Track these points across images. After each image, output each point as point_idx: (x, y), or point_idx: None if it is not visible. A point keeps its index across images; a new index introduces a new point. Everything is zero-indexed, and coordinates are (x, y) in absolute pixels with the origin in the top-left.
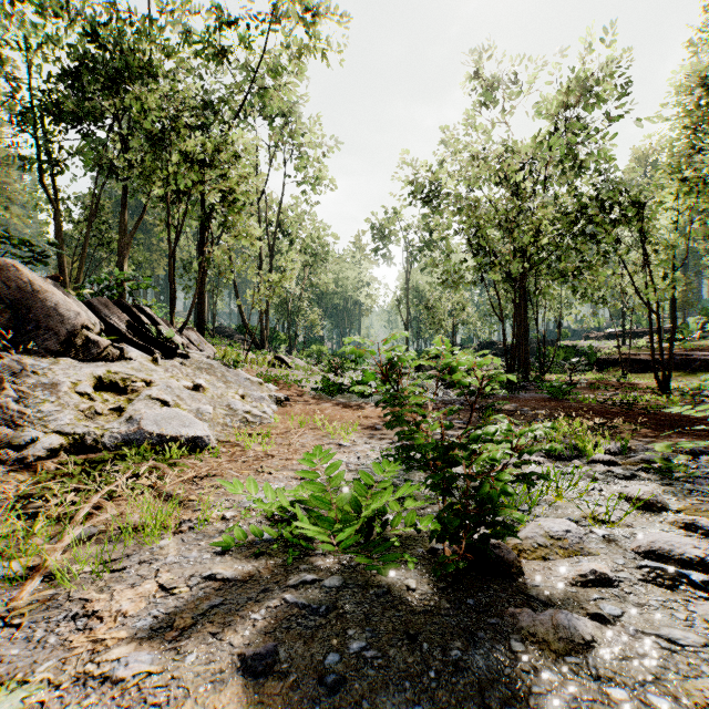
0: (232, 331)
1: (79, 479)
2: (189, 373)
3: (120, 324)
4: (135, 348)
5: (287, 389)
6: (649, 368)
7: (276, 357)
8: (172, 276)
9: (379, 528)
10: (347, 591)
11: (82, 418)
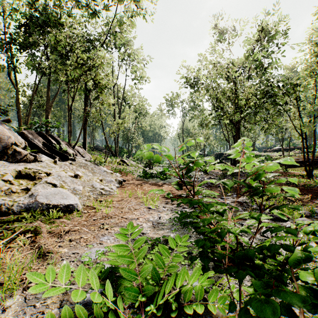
0: (102, 148)
1: None
2: (74, 168)
3: (39, 143)
4: (46, 155)
5: (125, 175)
6: (297, 165)
7: (121, 160)
8: (69, 120)
9: (174, 304)
10: None
11: (3, 194)
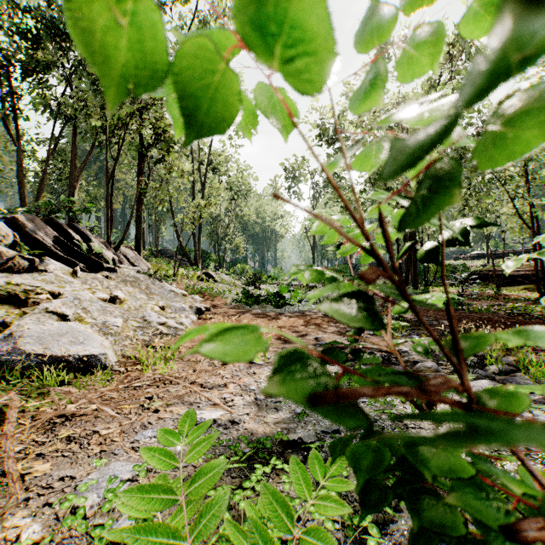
0: (172, 253)
1: None
2: (111, 286)
3: (46, 238)
4: (60, 261)
5: (211, 300)
6: (515, 282)
7: (204, 272)
8: (108, 200)
9: None
10: None
11: None
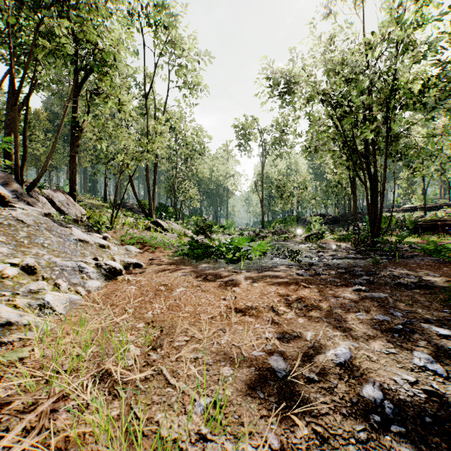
0: (132, 206)
1: None
2: None
3: None
4: None
5: (151, 251)
6: None
7: (153, 221)
8: (17, 125)
9: None
10: None
11: None
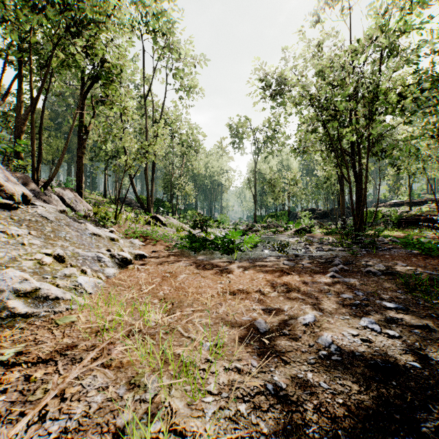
0: (131, 201)
1: None
2: None
3: None
4: None
5: (153, 244)
6: None
7: (152, 216)
8: (33, 130)
9: None
10: None
11: None
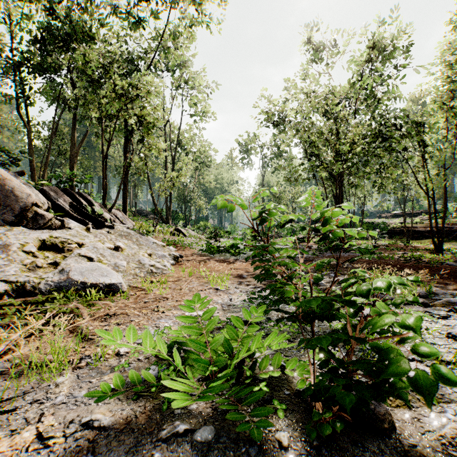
0: (147, 212)
1: (11, 318)
2: (113, 239)
3: (64, 204)
4: (75, 221)
5: (182, 250)
6: (424, 236)
7: (176, 229)
8: (104, 173)
9: (249, 372)
10: (218, 446)
11: (26, 270)
